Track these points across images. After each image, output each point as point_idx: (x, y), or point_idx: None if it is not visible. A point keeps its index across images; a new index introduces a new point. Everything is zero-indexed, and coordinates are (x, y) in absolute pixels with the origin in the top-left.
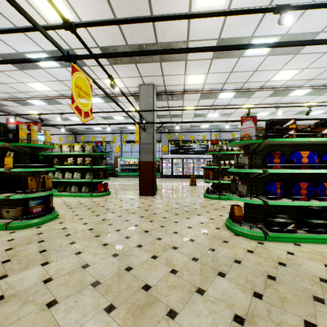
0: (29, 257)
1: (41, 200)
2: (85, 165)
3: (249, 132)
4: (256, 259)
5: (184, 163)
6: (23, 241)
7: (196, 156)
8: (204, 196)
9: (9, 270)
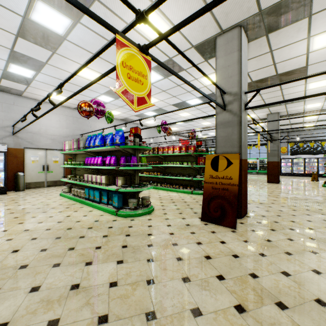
0: None
1: None
2: None
3: None
4: None
5: (306, 162)
6: None
7: (321, 155)
8: (322, 186)
9: None
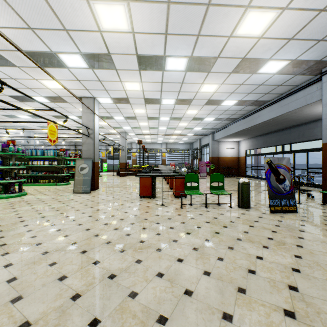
0: None
1: None
2: None
3: None
4: None
5: None
6: None
7: None
8: None
9: None
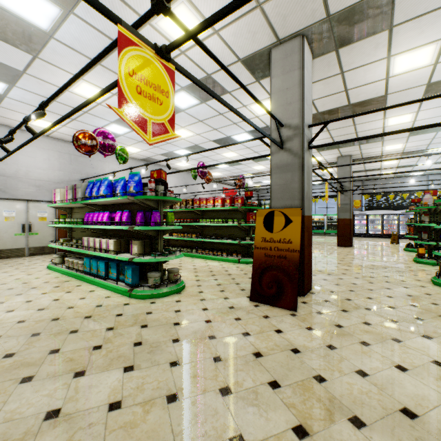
0: None
1: None
2: None
3: (427, 201)
4: (422, 268)
5: (384, 220)
6: None
7: (402, 211)
8: (403, 250)
9: None
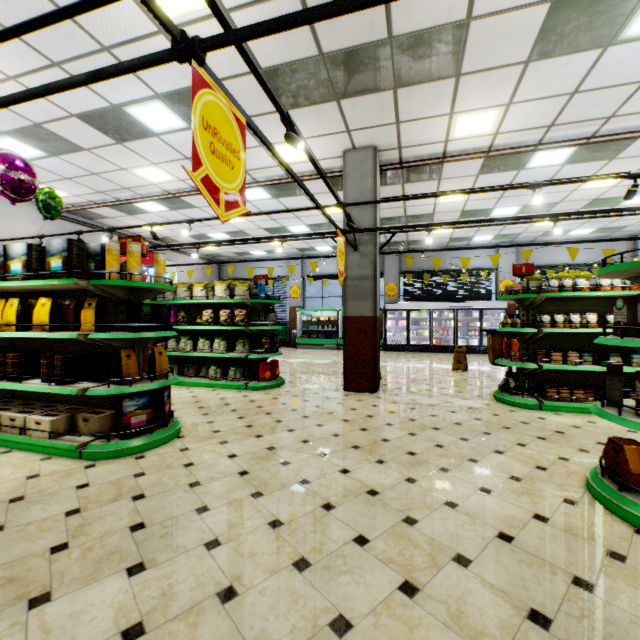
0: (107, 541)
1: (147, 399)
2: (234, 324)
3: None
4: None
5: (435, 319)
6: (104, 493)
7: (462, 304)
8: (496, 399)
9: (59, 579)
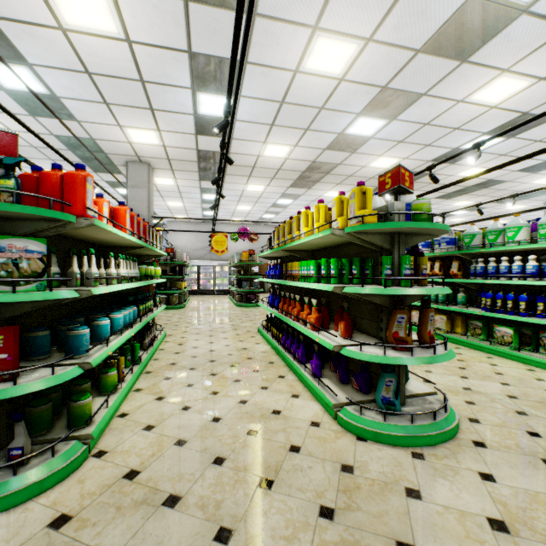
0: None
1: None
2: None
3: None
4: None
5: None
6: None
7: None
8: None
9: None
